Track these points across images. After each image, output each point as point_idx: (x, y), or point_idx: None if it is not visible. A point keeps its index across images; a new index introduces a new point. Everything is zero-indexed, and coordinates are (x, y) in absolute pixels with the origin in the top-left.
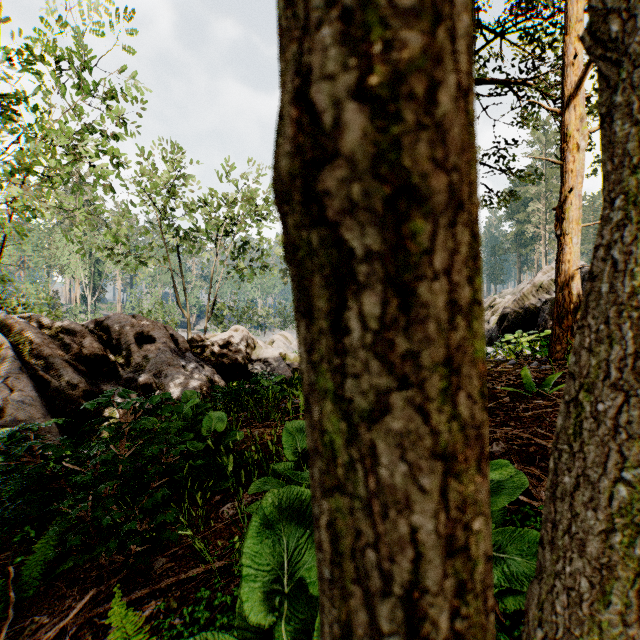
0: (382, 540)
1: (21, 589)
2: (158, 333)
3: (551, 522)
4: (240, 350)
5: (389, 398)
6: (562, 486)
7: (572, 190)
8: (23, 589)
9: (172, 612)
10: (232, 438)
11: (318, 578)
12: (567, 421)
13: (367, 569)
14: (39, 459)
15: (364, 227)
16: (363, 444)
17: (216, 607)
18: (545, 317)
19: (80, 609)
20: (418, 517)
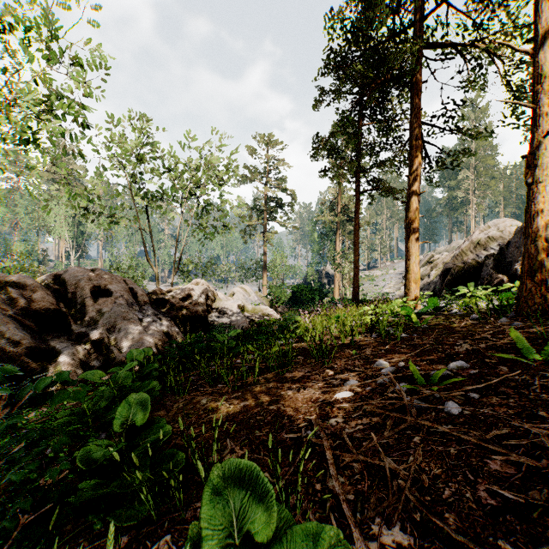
0: None
1: None
2: (116, 286)
3: None
4: (200, 302)
5: None
6: None
7: (547, 134)
8: None
9: None
10: (155, 436)
11: None
12: None
13: None
14: None
15: None
16: None
17: None
18: (489, 271)
19: None
20: None
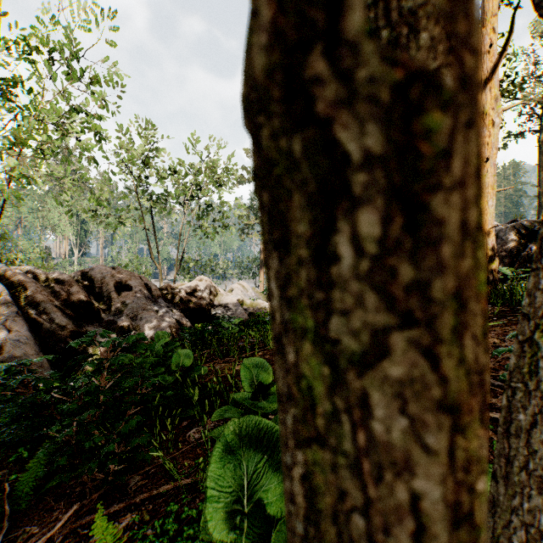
0: (372, 504)
1: (15, 503)
2: (134, 282)
3: (503, 457)
4: (204, 297)
5: (384, 338)
6: (515, 423)
7: (488, 160)
8: (17, 503)
9: (145, 524)
10: (197, 372)
11: (286, 526)
12: (519, 360)
13: (350, 533)
14: (31, 390)
15: (360, 125)
16: (348, 391)
17: (183, 519)
18: None
19: (65, 520)
20: (417, 479)
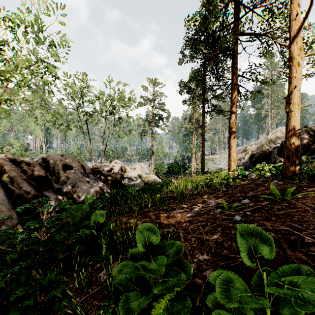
0: None
1: None
2: (74, 164)
3: None
4: (118, 173)
5: None
6: None
7: (295, 87)
8: None
9: None
10: (108, 227)
11: None
12: None
13: None
14: None
15: None
16: None
17: None
18: (275, 156)
19: None
20: None
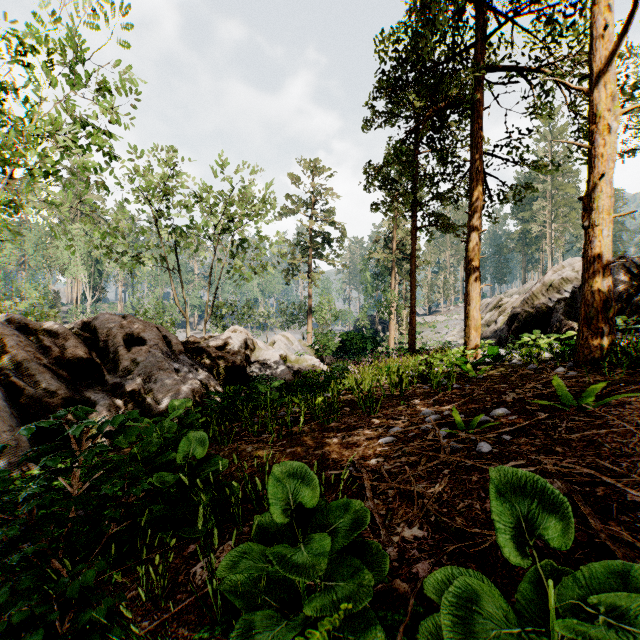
0: None
1: None
2: (149, 334)
3: None
4: (238, 352)
5: None
6: None
7: (603, 176)
8: None
9: None
10: (214, 467)
11: None
12: None
13: None
14: None
15: None
16: None
17: None
18: (559, 317)
19: None
20: None
